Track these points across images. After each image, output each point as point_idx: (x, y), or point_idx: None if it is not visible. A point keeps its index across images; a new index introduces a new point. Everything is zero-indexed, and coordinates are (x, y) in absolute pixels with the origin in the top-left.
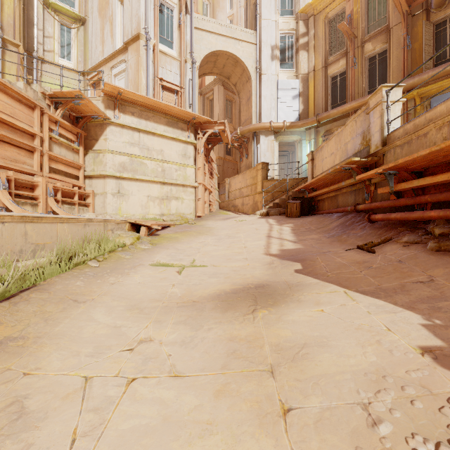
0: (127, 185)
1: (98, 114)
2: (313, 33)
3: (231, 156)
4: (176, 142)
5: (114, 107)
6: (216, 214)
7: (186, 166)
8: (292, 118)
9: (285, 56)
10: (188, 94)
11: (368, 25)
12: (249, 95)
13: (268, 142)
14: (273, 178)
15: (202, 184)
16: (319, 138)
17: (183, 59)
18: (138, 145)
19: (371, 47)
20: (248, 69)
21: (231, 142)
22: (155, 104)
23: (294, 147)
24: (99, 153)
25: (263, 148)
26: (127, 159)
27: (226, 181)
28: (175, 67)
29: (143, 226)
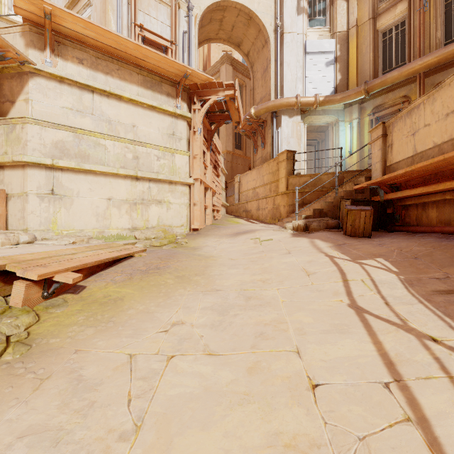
0: (69, 181)
1: (3, 48)
2: None
3: (241, 150)
4: (159, 114)
5: (44, 46)
6: (222, 222)
7: (175, 153)
8: (325, 92)
9: (314, 10)
10: (181, 53)
11: None
12: (266, 64)
13: (292, 124)
14: (299, 173)
15: (199, 180)
16: (365, 118)
17: (174, 2)
18: (90, 115)
19: None
20: (265, 28)
21: (242, 128)
22: (118, 44)
23: (325, 133)
24: (15, 124)
25: (286, 132)
26: (69, 136)
27: (235, 178)
28: (163, 14)
29: (24, 279)
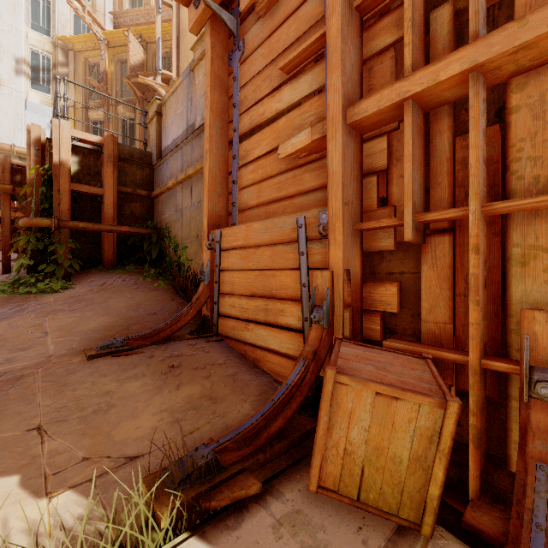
0: None
1: None
2: (74, 69)
3: None
4: None
5: None
6: None
7: None
8: None
9: (39, 76)
10: None
11: (122, 90)
12: None
13: None
14: None
15: None
16: None
17: None
18: None
19: (123, 111)
20: None
21: None
22: None
23: None
24: None
25: None
26: None
27: None
28: None
29: None
